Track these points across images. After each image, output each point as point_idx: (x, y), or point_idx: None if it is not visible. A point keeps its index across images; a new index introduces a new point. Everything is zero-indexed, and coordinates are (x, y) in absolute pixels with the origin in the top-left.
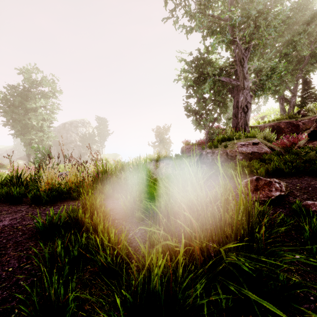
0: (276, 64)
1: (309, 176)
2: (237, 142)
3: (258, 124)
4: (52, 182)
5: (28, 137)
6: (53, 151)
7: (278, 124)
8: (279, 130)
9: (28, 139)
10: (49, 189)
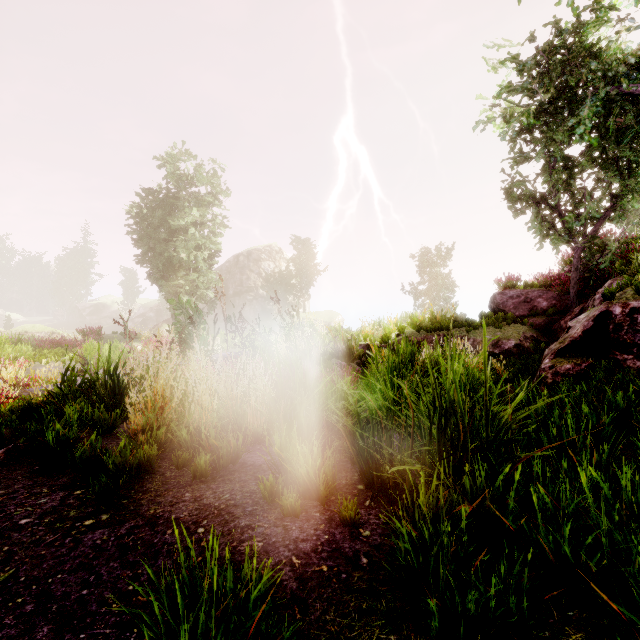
0: None
1: None
2: None
3: None
4: (158, 403)
5: (174, 282)
6: (218, 307)
7: None
8: None
9: (174, 286)
10: (143, 428)
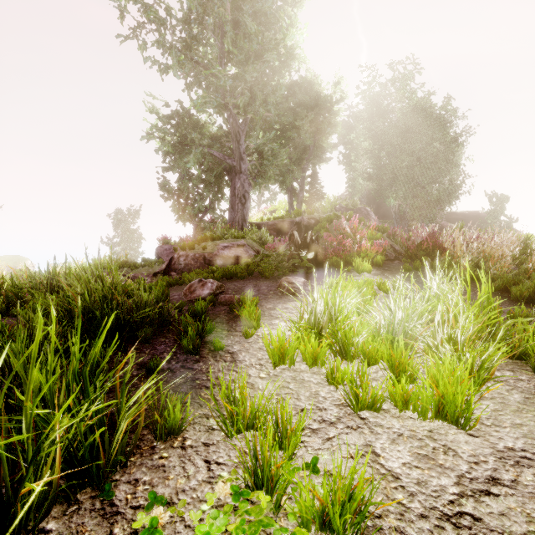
0: (280, 147)
1: (256, 278)
2: (220, 244)
3: (262, 221)
4: None
5: None
6: None
7: (282, 222)
8: (283, 230)
9: None
10: None
